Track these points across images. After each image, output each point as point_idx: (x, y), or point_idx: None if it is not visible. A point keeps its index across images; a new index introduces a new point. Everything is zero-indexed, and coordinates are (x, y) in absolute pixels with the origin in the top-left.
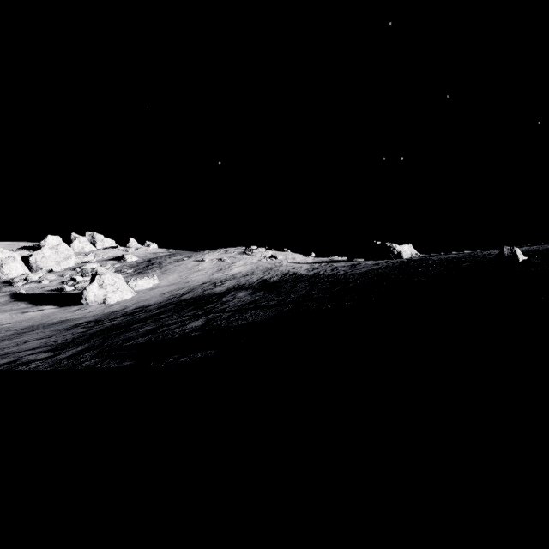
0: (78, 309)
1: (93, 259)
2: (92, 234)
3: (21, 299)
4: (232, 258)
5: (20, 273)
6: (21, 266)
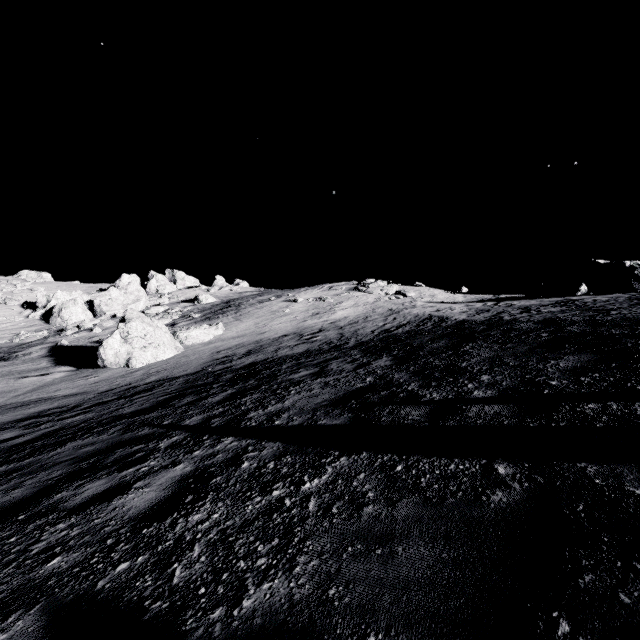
0: (87, 375)
1: (165, 301)
2: (172, 271)
3: (55, 354)
4: (337, 296)
5: (80, 318)
6: (82, 310)
